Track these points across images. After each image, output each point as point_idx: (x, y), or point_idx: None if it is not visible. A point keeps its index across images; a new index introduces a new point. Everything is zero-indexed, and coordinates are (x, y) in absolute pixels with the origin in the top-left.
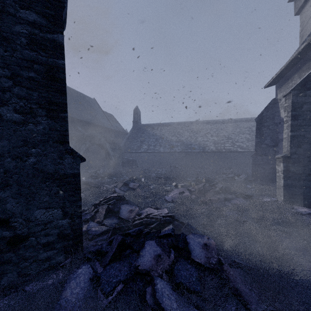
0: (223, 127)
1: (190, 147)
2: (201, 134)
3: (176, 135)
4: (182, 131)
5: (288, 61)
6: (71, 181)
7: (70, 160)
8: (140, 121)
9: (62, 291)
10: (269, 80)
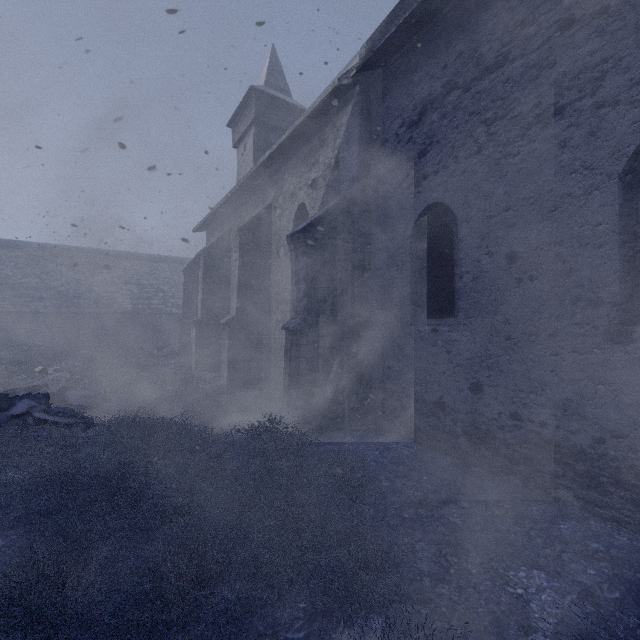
0: (151, 268)
1: (77, 303)
2: (103, 278)
3: (37, 273)
4: (55, 267)
5: (208, 215)
6: None
7: None
8: None
9: None
10: (197, 226)
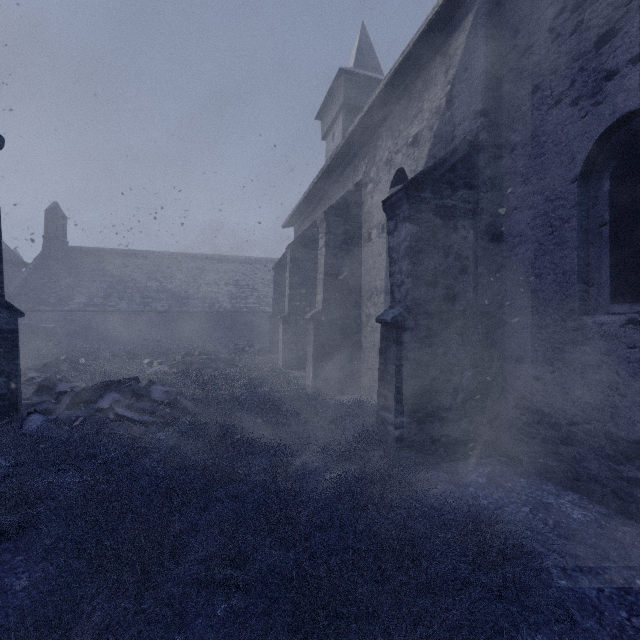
0: (247, 270)
1: (187, 303)
2: (208, 280)
3: (157, 278)
4: (171, 272)
5: (296, 208)
6: (7, 337)
7: (7, 314)
8: (65, 238)
9: (21, 426)
10: (285, 221)
